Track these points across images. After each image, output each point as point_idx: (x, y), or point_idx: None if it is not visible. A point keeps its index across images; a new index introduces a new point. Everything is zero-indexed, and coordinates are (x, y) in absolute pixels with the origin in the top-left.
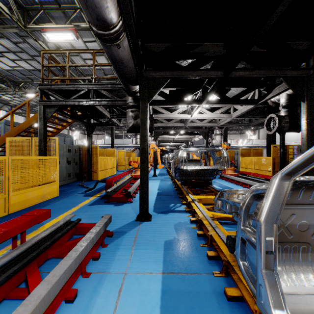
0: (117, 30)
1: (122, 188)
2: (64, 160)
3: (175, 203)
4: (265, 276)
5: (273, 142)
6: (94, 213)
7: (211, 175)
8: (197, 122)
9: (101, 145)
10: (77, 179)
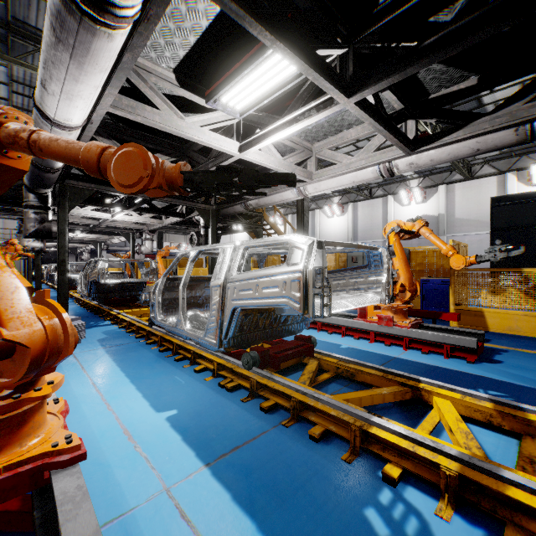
0: (59, 168)
1: None
2: None
3: (96, 321)
4: (158, 311)
5: None
6: None
7: (139, 289)
8: (119, 222)
9: None
10: None
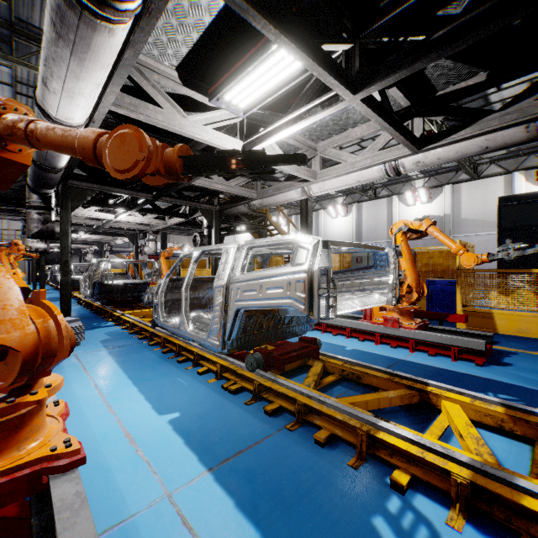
0: (62, 168)
1: None
2: None
3: (99, 322)
4: (160, 312)
5: None
6: None
7: (143, 290)
8: (123, 223)
9: None
10: None
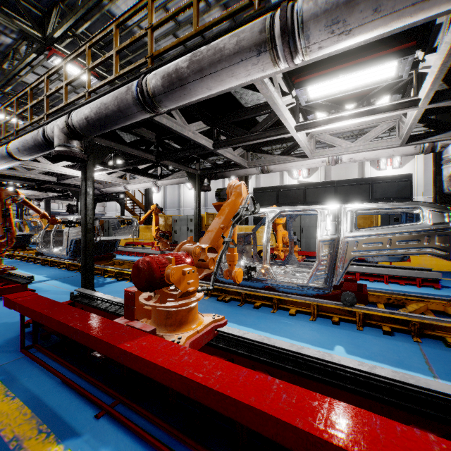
0: None
1: None
2: None
3: None
4: (41, 246)
5: None
6: None
7: (29, 240)
8: None
9: None
10: None
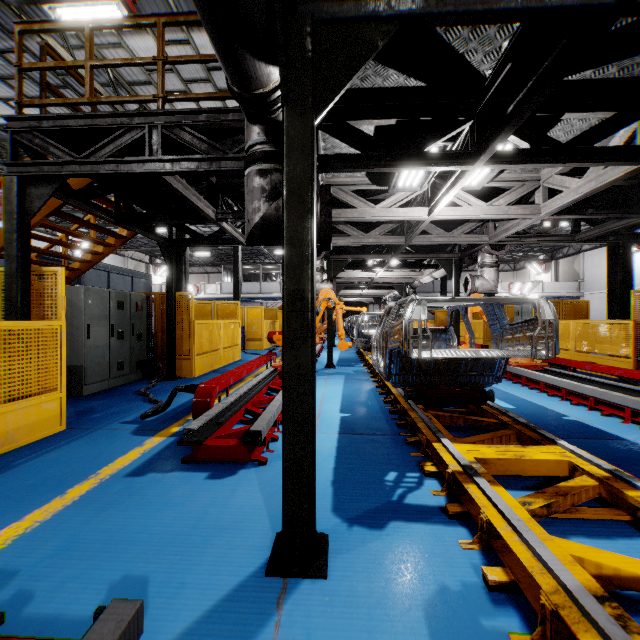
0: None
1: (244, 407)
2: (103, 330)
3: (399, 468)
4: None
5: (624, 284)
6: (129, 516)
7: (491, 372)
8: (438, 234)
9: (214, 295)
10: (142, 375)
